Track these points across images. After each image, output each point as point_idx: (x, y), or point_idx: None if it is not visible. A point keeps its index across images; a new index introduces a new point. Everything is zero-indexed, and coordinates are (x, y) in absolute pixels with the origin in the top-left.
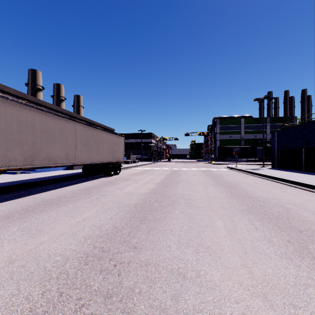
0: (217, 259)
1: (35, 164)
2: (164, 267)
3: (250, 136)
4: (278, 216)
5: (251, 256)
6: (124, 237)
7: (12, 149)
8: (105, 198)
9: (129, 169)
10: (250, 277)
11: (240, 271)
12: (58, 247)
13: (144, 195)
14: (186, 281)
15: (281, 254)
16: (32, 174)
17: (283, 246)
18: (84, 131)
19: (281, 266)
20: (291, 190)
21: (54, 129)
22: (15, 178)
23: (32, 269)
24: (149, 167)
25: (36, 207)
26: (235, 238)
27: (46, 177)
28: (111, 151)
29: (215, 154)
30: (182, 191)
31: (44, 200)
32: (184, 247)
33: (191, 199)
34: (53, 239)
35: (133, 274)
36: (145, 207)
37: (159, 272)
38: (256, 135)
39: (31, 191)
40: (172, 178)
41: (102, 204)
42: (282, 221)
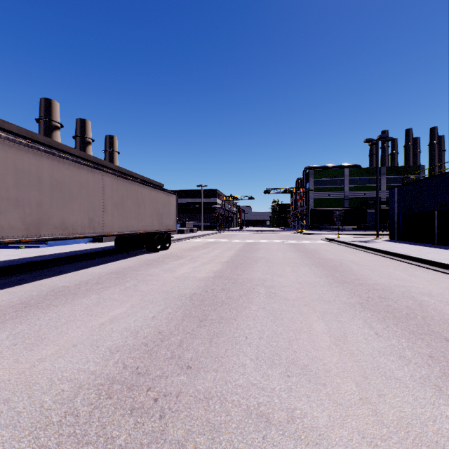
0: (320, 388)
1: (42, 235)
2: (235, 404)
3: (357, 193)
4: (408, 315)
5: (375, 382)
6: (173, 349)
7: (6, 212)
8: (146, 285)
9: (184, 241)
10: (376, 422)
11: (359, 410)
12: (67, 367)
13: (205, 281)
14: (272, 430)
15: (422, 379)
16: (41, 249)
17: (424, 365)
18: (117, 185)
19: (425, 400)
20: (422, 272)
21: (71, 183)
22: (15, 255)
23: (20, 406)
24: (213, 239)
25: (41, 299)
26: (346, 351)
27: (61, 253)
28: (158, 215)
29: (308, 220)
30: (261, 275)
31: (54, 288)
32: (266, 367)
33: (275, 286)
34: (61, 353)
35: (184, 416)
36: (206, 299)
37: (227, 413)
38: (366, 192)
39: (37, 275)
40: (246, 255)
41: (141, 295)
42: (416, 323)
